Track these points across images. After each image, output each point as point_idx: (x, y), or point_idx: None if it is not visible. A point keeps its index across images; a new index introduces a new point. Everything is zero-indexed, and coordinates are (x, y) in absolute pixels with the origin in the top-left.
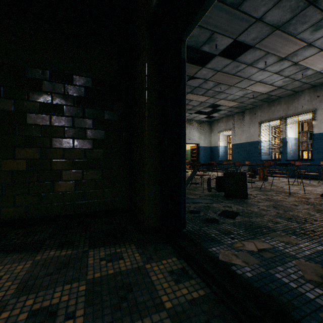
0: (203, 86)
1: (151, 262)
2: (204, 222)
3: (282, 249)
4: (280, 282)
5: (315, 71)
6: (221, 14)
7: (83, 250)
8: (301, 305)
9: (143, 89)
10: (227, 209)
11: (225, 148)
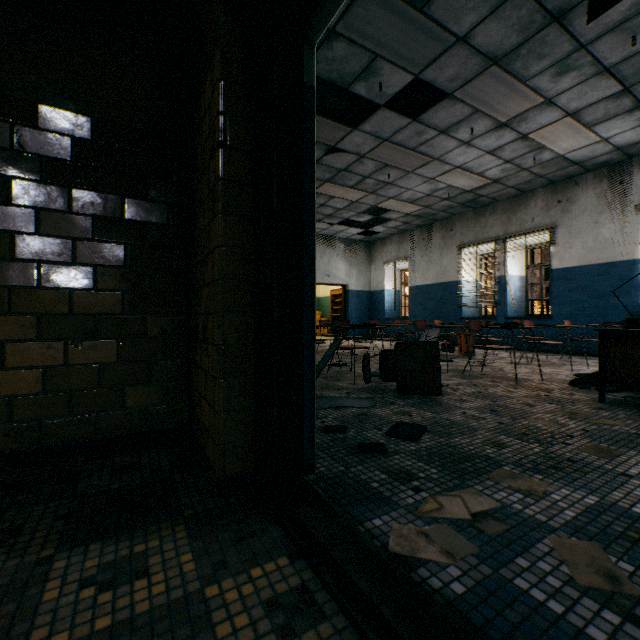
0: (355, 169)
1: (221, 578)
2: (355, 452)
3: (520, 508)
4: (528, 603)
5: (555, 154)
6: (390, 18)
7: (39, 557)
8: None
9: (214, 145)
10: (404, 420)
11: (398, 295)
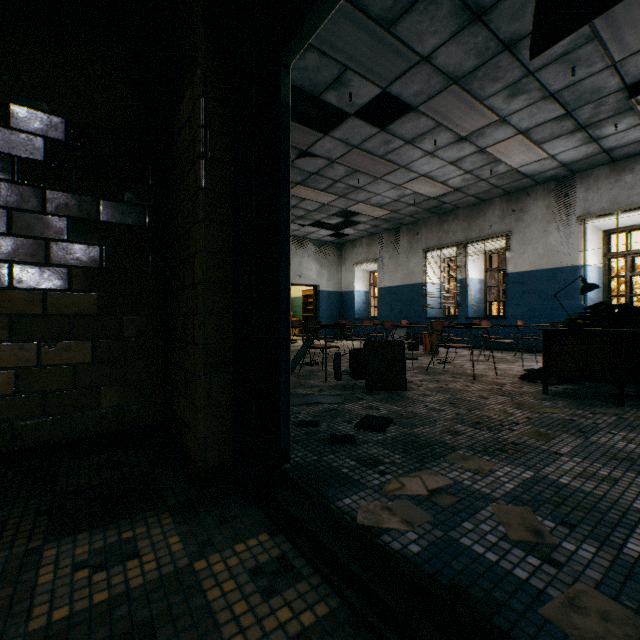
0: (326, 173)
1: (208, 554)
2: (327, 444)
3: (470, 484)
4: (470, 556)
5: (509, 167)
6: (360, 34)
7: (27, 548)
8: (507, 597)
9: (194, 156)
10: (372, 413)
11: (367, 295)
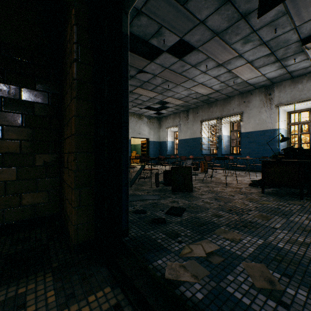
0: (152, 81)
1: (70, 304)
2: (150, 224)
3: (229, 248)
4: (233, 301)
5: (243, 80)
6: (168, 7)
7: None
8: None
9: (71, 60)
10: (175, 205)
11: (173, 143)
